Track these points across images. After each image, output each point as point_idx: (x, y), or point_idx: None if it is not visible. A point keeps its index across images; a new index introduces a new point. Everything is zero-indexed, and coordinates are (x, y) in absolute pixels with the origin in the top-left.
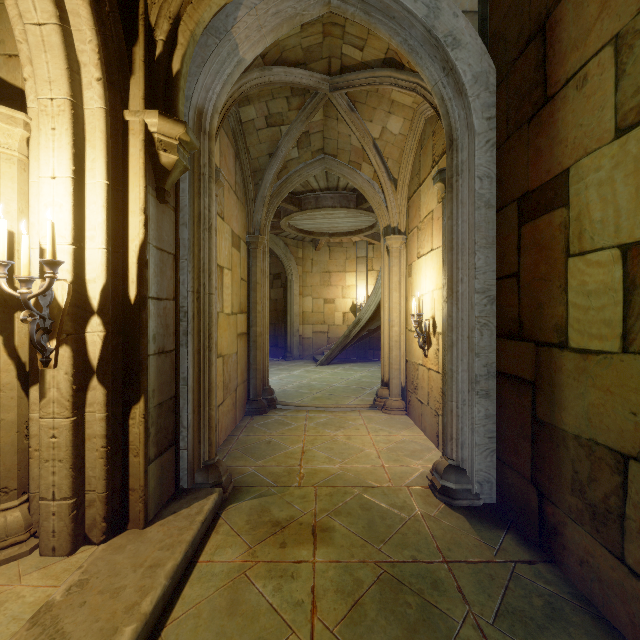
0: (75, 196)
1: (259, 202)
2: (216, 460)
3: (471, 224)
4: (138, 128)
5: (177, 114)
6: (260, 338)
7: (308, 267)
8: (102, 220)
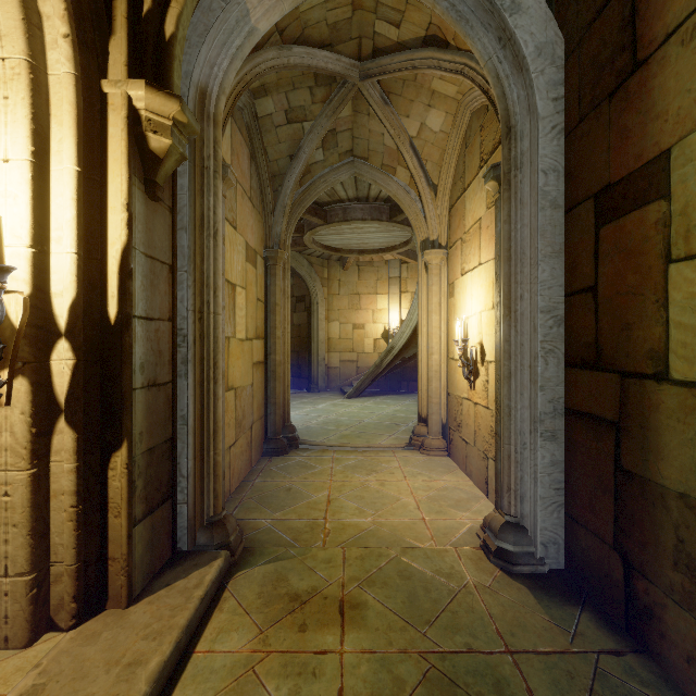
0: (35, 185)
1: (278, 211)
2: (223, 515)
3: (534, 228)
4: (119, 102)
5: (171, 88)
6: (280, 368)
7: (335, 289)
8: (71, 217)
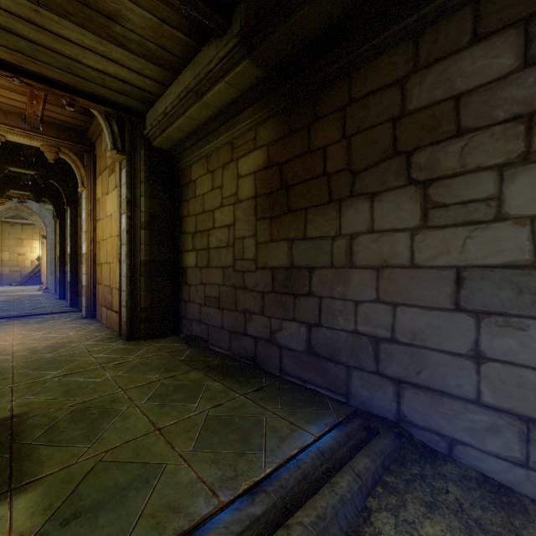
0: None
1: None
2: None
3: (50, 247)
4: None
5: None
6: None
7: (6, 236)
8: None
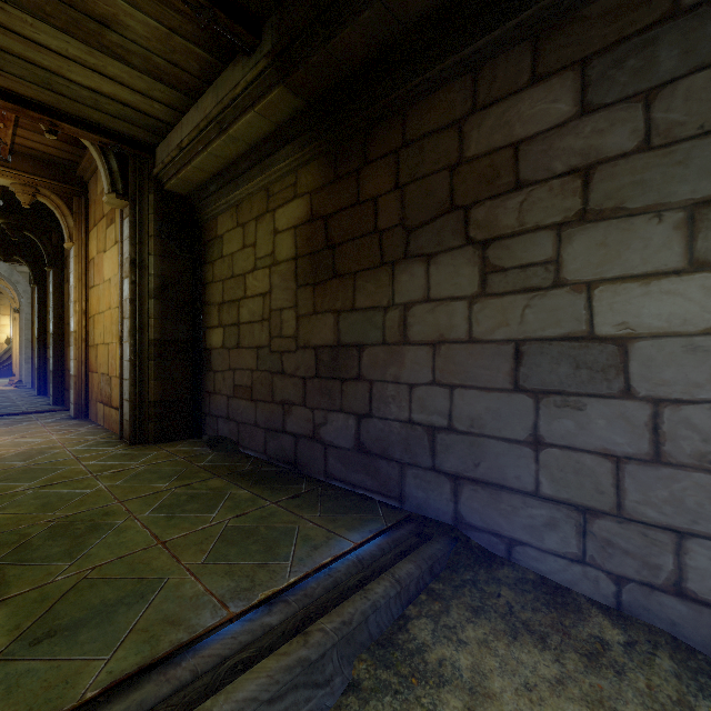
0: None
1: None
2: None
3: (24, 324)
4: None
5: None
6: None
7: None
8: None
